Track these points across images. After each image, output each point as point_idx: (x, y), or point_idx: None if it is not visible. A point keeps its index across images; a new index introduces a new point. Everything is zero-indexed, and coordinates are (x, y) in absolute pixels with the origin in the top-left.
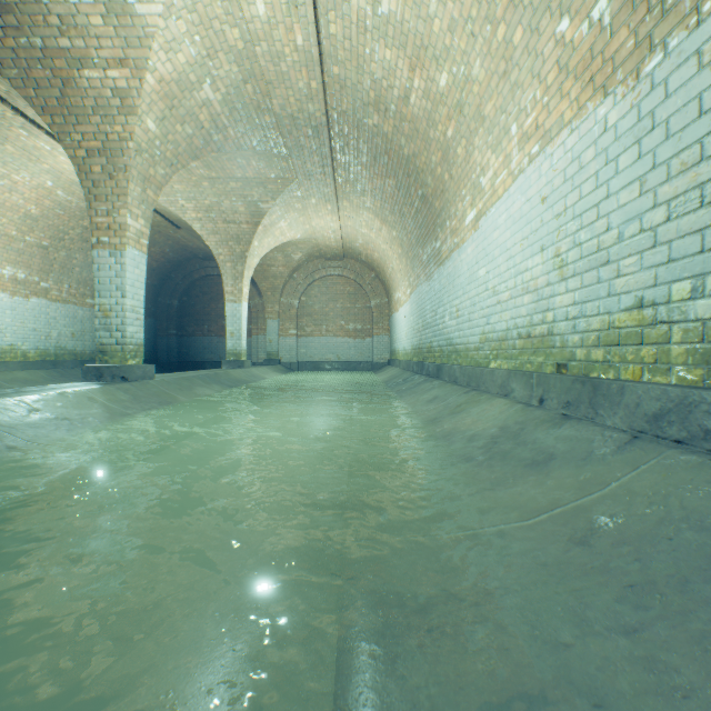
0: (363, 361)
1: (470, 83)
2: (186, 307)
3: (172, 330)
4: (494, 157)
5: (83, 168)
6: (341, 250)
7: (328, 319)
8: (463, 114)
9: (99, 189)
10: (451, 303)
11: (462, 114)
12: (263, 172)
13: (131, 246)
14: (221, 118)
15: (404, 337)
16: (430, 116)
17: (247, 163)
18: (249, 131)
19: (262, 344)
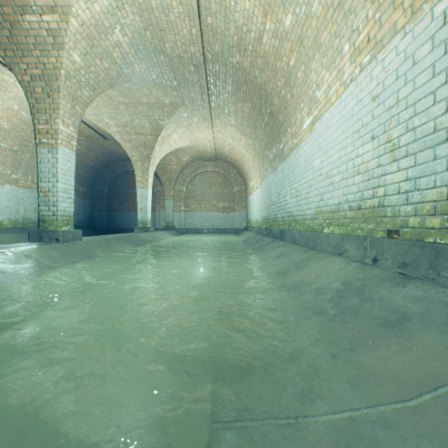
0: (229, 227)
1: (309, 19)
2: (112, 192)
3: (104, 207)
4: (328, 73)
5: (28, 89)
6: (214, 154)
7: (206, 200)
8: (303, 46)
9: (40, 104)
10: (291, 187)
11: (302, 46)
12: (161, 99)
13: (64, 145)
14: (129, 56)
15: (256, 211)
16: (277, 51)
17: (149, 92)
18: (149, 67)
19: (163, 216)
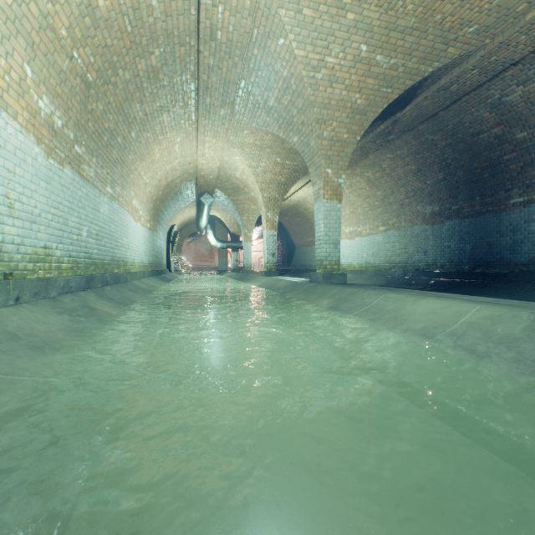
0: None
1: None
2: None
3: None
4: None
5: None
6: None
7: None
8: None
9: None
10: None
11: None
12: None
13: None
14: None
15: None
16: None
17: None
18: None
19: None
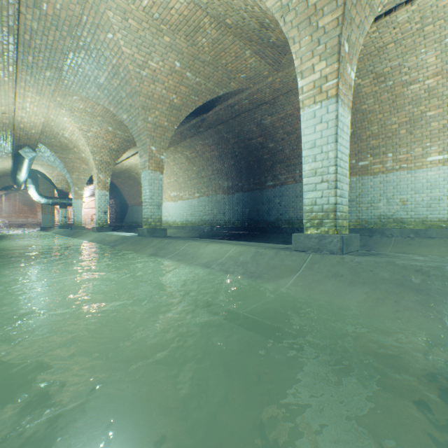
0: None
1: None
2: None
3: None
4: None
5: None
6: None
7: None
8: None
9: None
10: None
11: None
12: None
13: (307, 106)
14: None
15: None
16: None
17: None
18: None
19: None
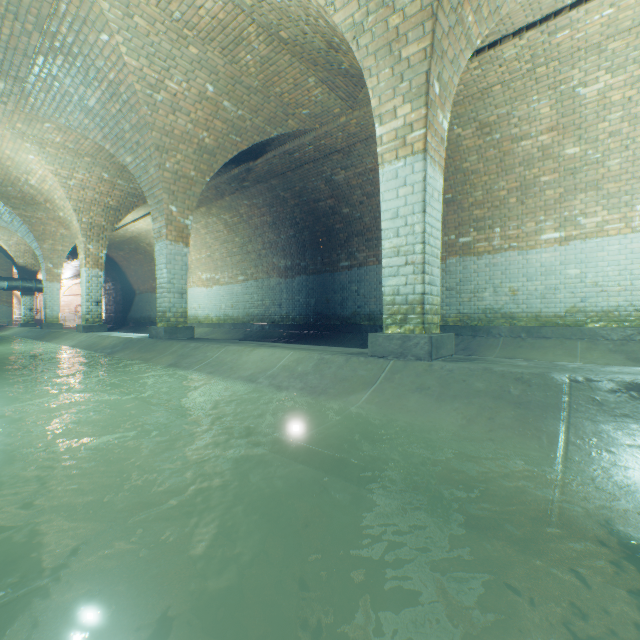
0: None
1: None
2: None
3: None
4: None
5: None
6: None
7: None
8: None
9: None
10: None
11: None
12: None
13: (388, 162)
14: None
15: None
16: None
17: None
18: None
19: None
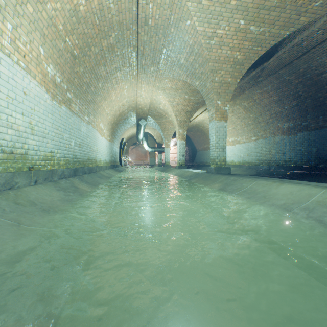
0: None
1: None
2: None
3: None
4: None
5: None
6: None
7: None
8: None
9: None
10: None
11: None
12: None
13: None
14: None
15: None
16: None
17: None
18: None
19: None
